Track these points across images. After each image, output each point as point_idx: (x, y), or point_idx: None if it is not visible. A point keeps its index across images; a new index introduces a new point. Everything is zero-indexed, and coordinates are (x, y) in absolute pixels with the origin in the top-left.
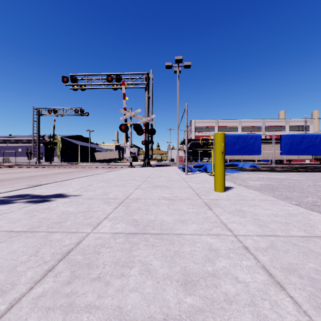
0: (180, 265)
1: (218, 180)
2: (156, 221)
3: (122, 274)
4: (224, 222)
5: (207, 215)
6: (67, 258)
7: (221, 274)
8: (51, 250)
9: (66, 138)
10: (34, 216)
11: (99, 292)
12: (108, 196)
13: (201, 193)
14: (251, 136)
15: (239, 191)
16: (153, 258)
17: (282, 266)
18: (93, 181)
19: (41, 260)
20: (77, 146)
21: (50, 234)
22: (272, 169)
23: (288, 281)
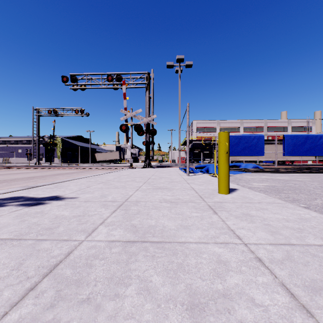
0: (185, 281)
1: (223, 181)
2: (157, 227)
3: (116, 294)
4: (231, 228)
5: (212, 220)
6: (54, 272)
7: (234, 294)
8: (37, 262)
9: (66, 139)
10: (24, 221)
11: (86, 319)
12: (106, 198)
13: (204, 195)
14: (253, 136)
15: (245, 193)
16: (153, 272)
17: (304, 283)
18: (92, 183)
19: (23, 275)
20: (78, 147)
21: (38, 242)
22: (275, 170)
23: (315, 303)
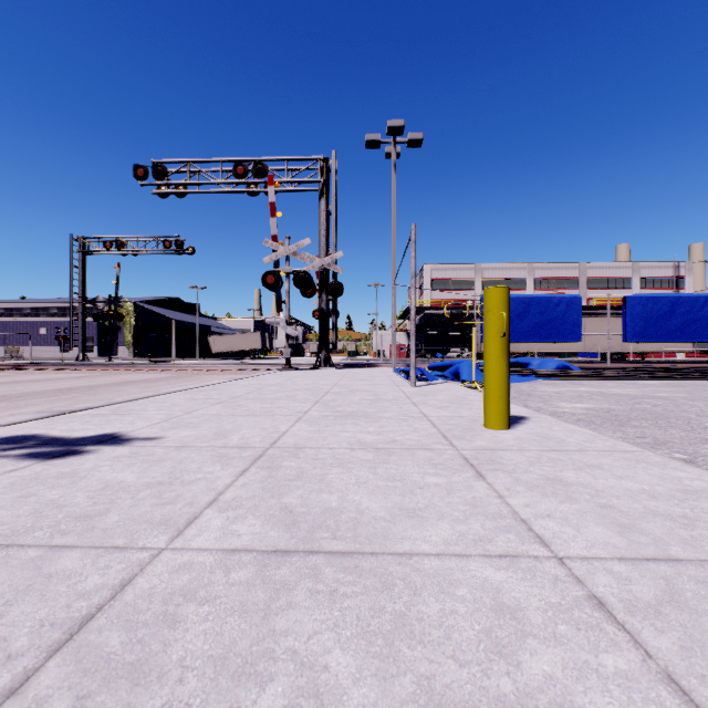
0: (415, 669)
1: (494, 401)
2: (342, 514)
3: (234, 707)
4: (522, 517)
5: (475, 495)
6: (78, 640)
7: (544, 707)
8: (40, 611)
9: (145, 305)
10: (27, 498)
11: None
12: (227, 440)
13: (452, 432)
14: (557, 299)
15: (544, 427)
16: (332, 640)
17: None
18: (197, 403)
19: None
20: (171, 323)
21: (52, 554)
22: (607, 373)
23: None
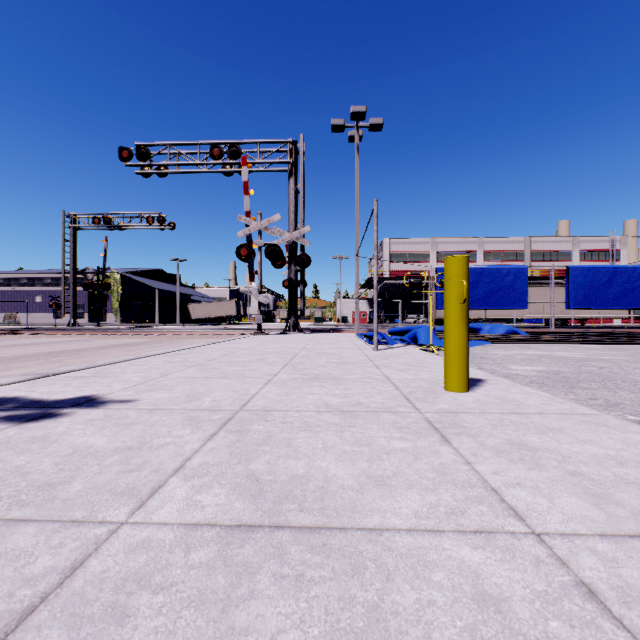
0: None
1: (454, 364)
2: (309, 482)
3: None
4: (492, 486)
5: (442, 462)
6: None
7: None
8: None
9: (131, 276)
10: None
11: None
12: (199, 403)
13: (415, 395)
14: (506, 269)
15: (502, 389)
16: None
17: None
18: (174, 366)
19: None
20: (154, 292)
21: (6, 530)
22: (553, 338)
23: None
